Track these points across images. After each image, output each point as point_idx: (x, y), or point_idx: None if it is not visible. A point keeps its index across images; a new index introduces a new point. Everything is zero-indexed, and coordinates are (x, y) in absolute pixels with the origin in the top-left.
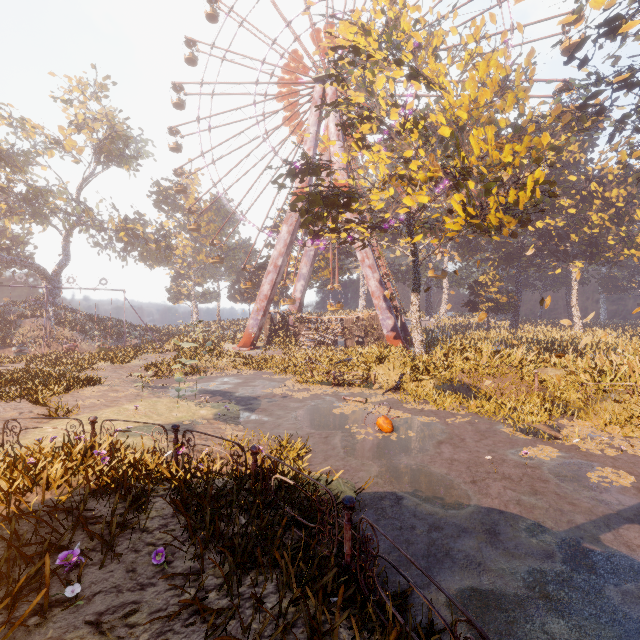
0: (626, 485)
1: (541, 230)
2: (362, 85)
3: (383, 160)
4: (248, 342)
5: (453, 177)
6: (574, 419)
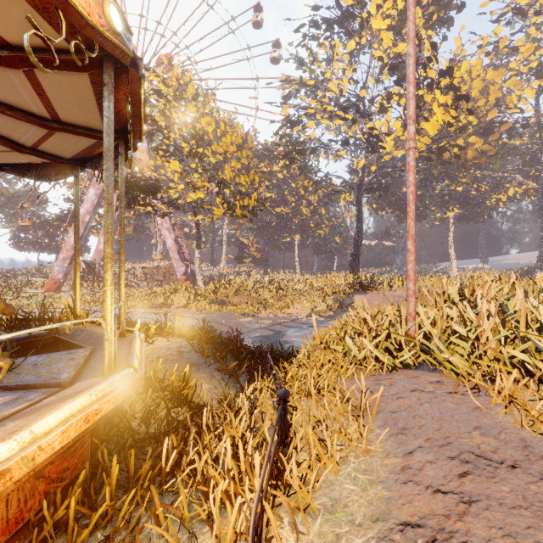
0: (268, 323)
1: (278, 214)
2: (163, 116)
3: (177, 168)
4: (53, 287)
5: (218, 186)
6: (267, 310)
